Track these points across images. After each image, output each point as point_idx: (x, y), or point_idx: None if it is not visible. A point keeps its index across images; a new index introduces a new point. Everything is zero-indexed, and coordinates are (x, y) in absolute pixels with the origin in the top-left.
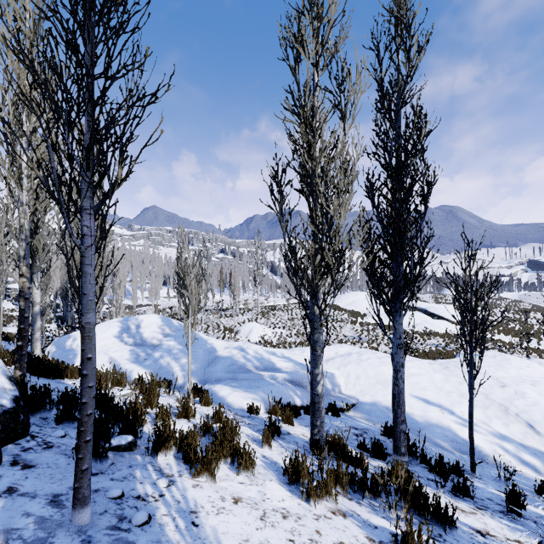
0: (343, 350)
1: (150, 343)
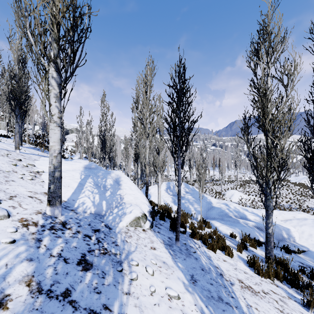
0: (300, 216)
1: None
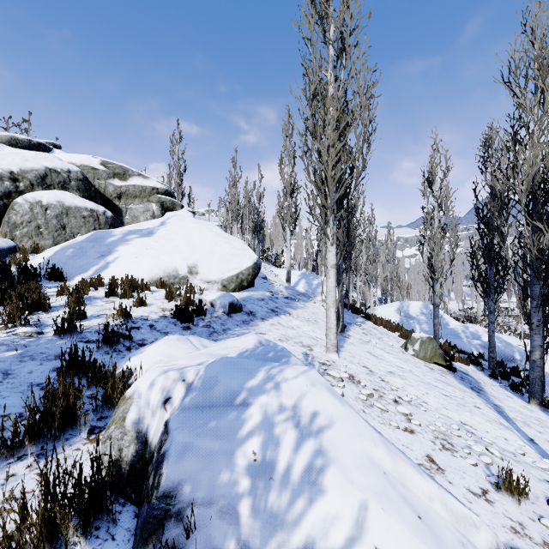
0: None
1: (411, 316)
